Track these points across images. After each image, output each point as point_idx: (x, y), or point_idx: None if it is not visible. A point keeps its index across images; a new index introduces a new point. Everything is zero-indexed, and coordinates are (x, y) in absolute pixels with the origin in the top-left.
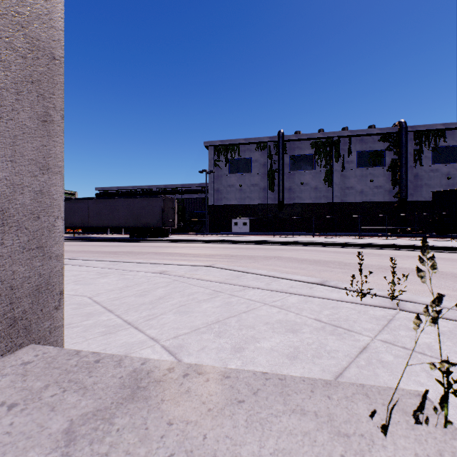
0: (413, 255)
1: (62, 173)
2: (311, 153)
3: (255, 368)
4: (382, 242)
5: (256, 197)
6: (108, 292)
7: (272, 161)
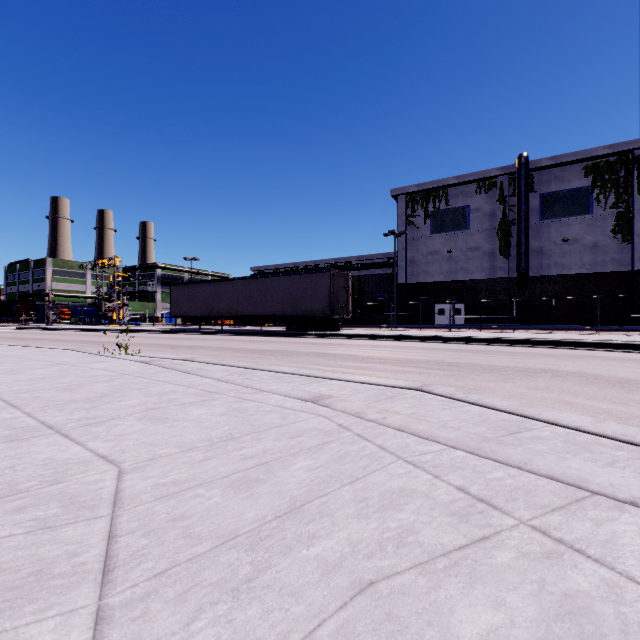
0: None
1: None
2: (584, 184)
3: None
4: None
5: (477, 268)
6: (177, 455)
7: (506, 206)
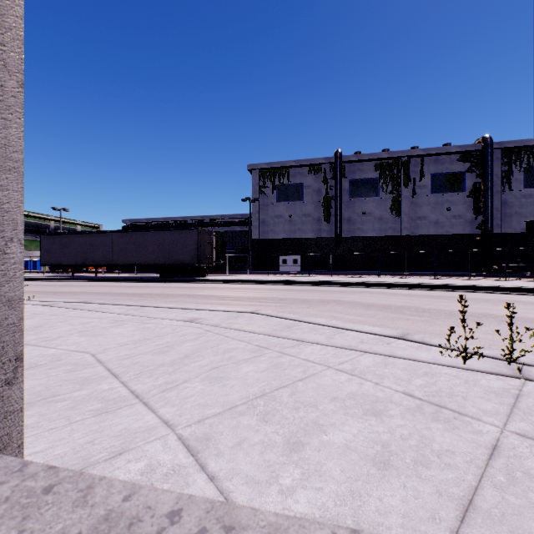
0: (508, 300)
1: (20, 170)
2: (375, 176)
3: (325, 484)
4: (465, 283)
5: (309, 229)
6: (119, 347)
7: (328, 186)
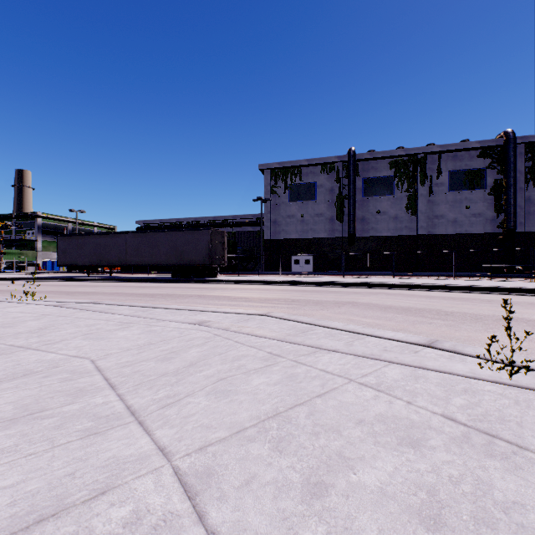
0: None
1: None
2: (390, 174)
3: None
4: (488, 284)
5: (321, 229)
6: (122, 352)
7: (341, 185)
